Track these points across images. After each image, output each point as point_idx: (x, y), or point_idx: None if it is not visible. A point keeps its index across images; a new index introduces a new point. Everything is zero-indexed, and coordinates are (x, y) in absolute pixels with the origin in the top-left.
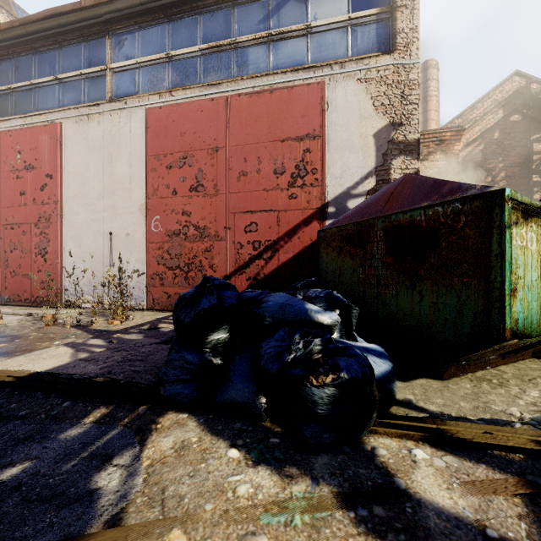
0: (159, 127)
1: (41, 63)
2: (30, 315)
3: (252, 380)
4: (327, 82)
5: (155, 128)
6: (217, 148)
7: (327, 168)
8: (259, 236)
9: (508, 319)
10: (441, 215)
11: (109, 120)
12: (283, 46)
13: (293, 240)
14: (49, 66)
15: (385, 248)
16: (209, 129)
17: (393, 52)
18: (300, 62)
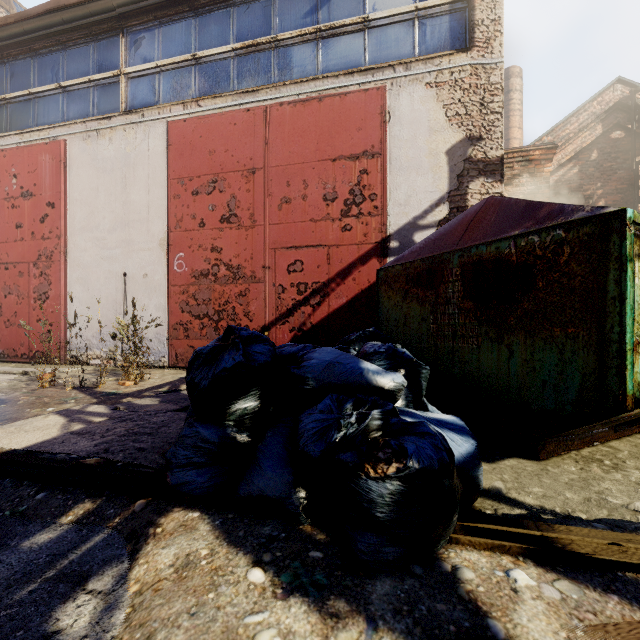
0: (183, 144)
1: (42, 68)
2: (25, 374)
3: (287, 466)
4: (389, 87)
5: (179, 145)
6: (254, 169)
7: (389, 193)
8: (305, 277)
9: (630, 383)
10: (538, 247)
11: (123, 136)
12: (335, 44)
13: (347, 282)
14: (51, 71)
15: (463, 291)
16: (244, 146)
17: (470, 50)
18: (355, 63)
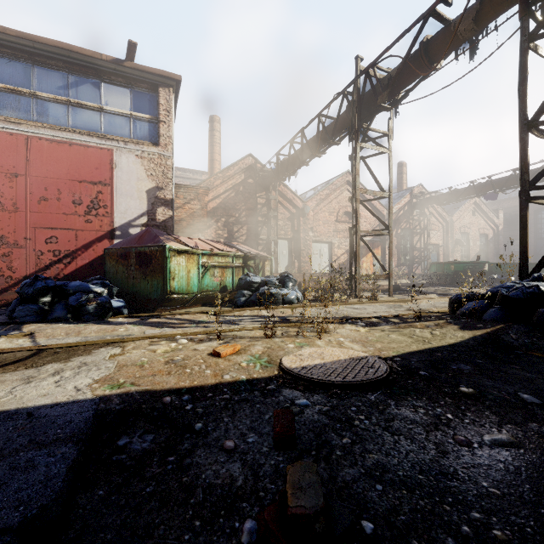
0: None
1: None
2: None
3: (65, 310)
4: (115, 150)
5: None
6: (17, 174)
7: (115, 206)
8: (59, 246)
9: (169, 288)
10: (153, 251)
11: None
12: (81, 113)
13: (89, 251)
14: None
15: (136, 262)
16: (7, 157)
17: (158, 146)
18: (95, 129)
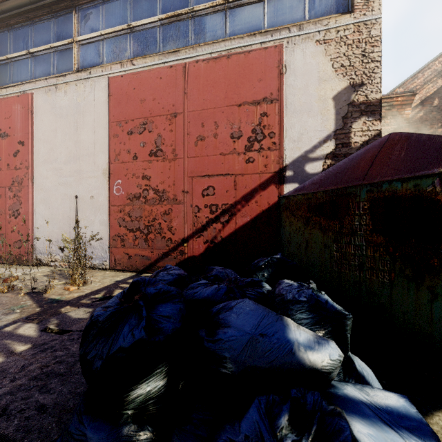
0: (120, 94)
1: (16, 39)
2: None
3: None
4: (284, 45)
5: (117, 95)
6: (175, 113)
7: (284, 132)
8: (216, 199)
9: None
10: None
11: (75, 89)
12: (240, 13)
13: (250, 204)
14: (22, 41)
15: (372, 225)
16: (167, 96)
17: (353, 12)
18: (257, 27)
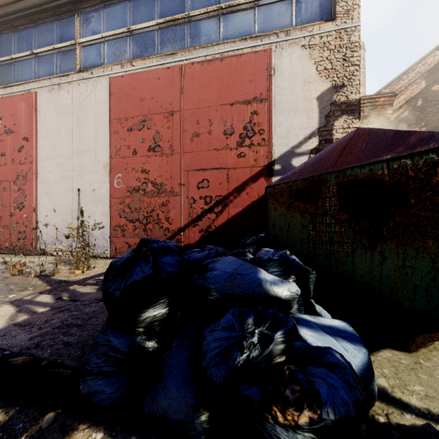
0: (121, 94)
1: (20, 40)
2: (4, 263)
3: (190, 386)
4: (273, 49)
5: (118, 94)
6: (173, 112)
7: (273, 129)
8: (210, 191)
9: None
10: (410, 169)
11: (77, 88)
12: (232, 18)
13: (242, 195)
14: (26, 42)
15: (339, 205)
16: (165, 95)
17: (335, 20)
18: (248, 32)
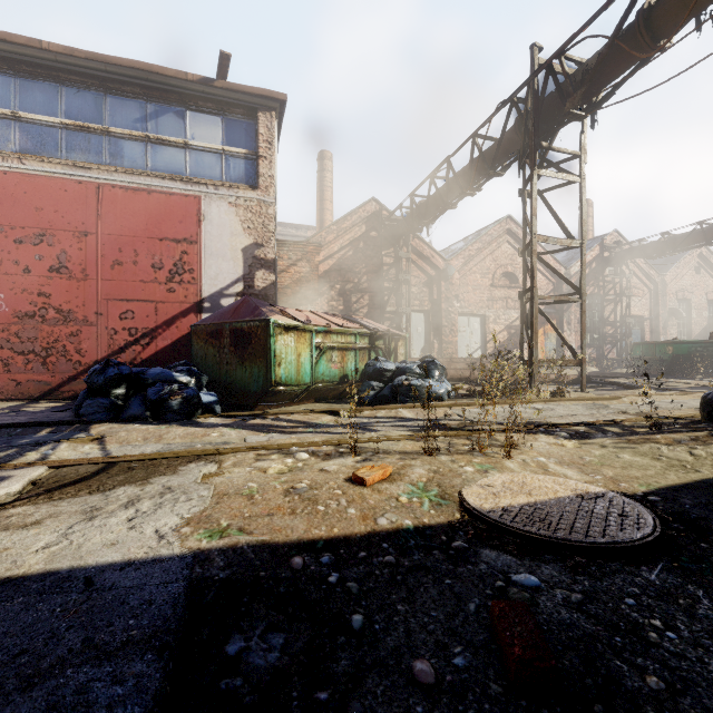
0: (3, 194)
1: None
2: None
3: (143, 406)
4: (204, 198)
5: None
6: (86, 233)
7: (204, 270)
8: (136, 323)
9: (273, 377)
10: (253, 327)
11: None
12: (162, 152)
13: (172, 329)
14: None
15: (231, 342)
16: (76, 212)
17: (257, 189)
18: (179, 171)
